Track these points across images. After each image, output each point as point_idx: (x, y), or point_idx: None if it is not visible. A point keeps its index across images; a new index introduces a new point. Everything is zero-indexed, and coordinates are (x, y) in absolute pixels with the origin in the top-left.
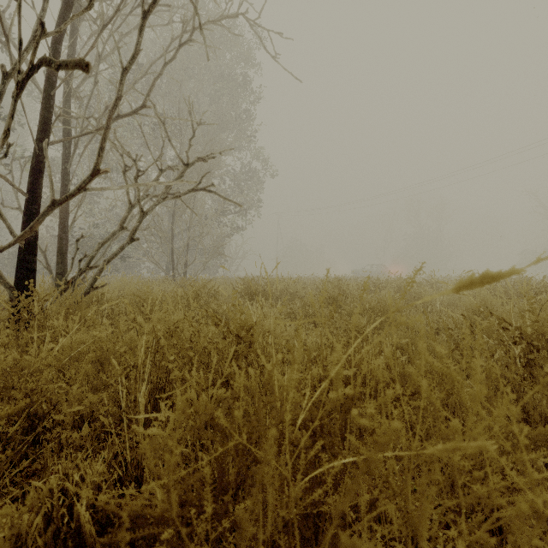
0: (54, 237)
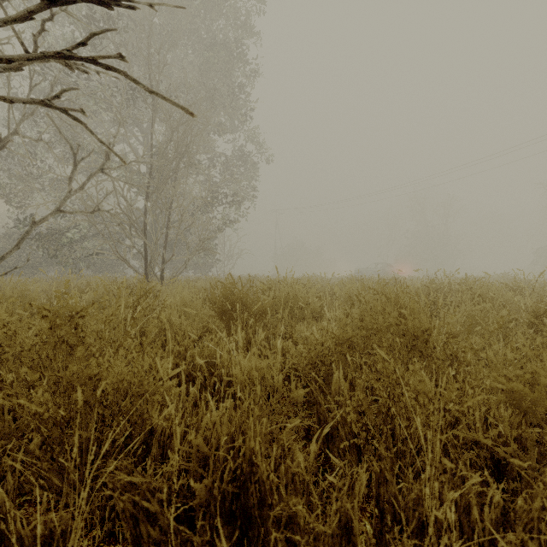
0: (23, 232)
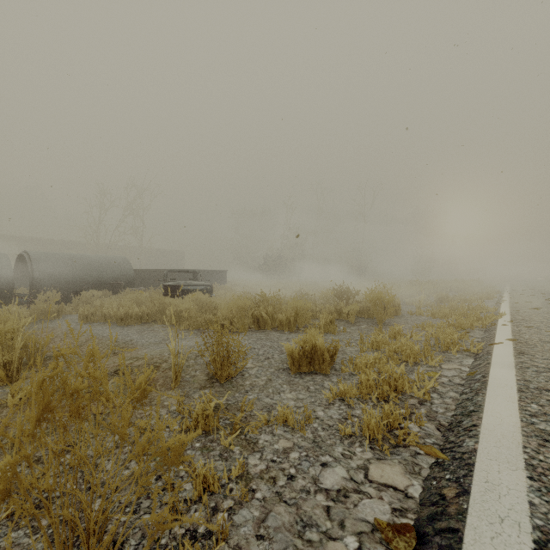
0: None
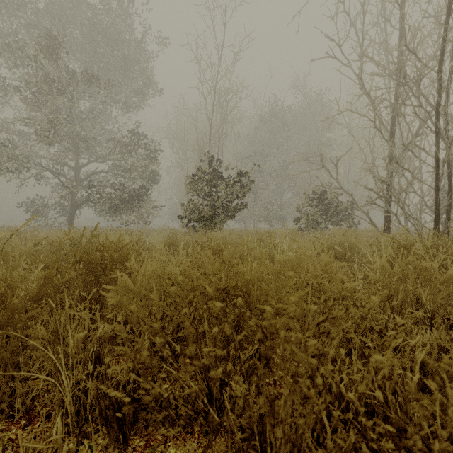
0: None
